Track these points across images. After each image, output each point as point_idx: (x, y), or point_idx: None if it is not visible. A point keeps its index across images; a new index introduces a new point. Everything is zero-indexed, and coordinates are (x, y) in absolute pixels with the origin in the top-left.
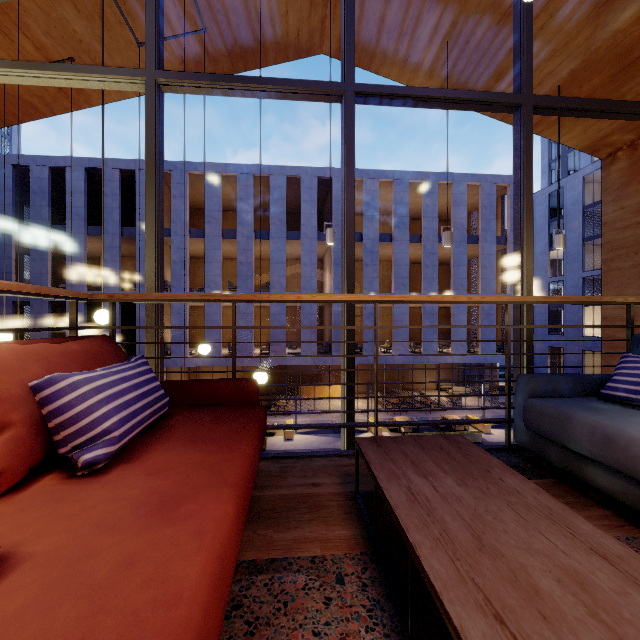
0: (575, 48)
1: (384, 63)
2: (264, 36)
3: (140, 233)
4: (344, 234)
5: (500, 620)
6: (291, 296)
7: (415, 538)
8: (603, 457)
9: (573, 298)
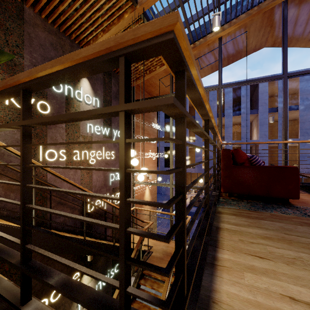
0: None
1: (297, 43)
2: (241, 51)
3: None
4: (283, 122)
5: None
6: (272, 142)
7: None
8: None
9: None
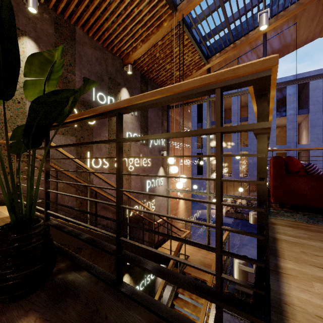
0: None
1: None
2: (289, 45)
3: (204, 125)
4: None
5: None
6: None
7: None
8: None
9: None
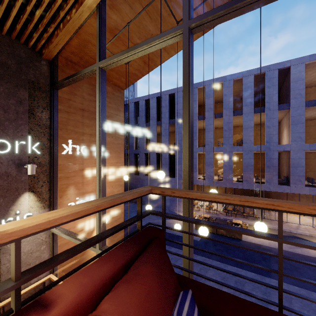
0: None
1: None
2: None
3: (176, 121)
4: None
5: None
6: None
7: None
8: None
9: None
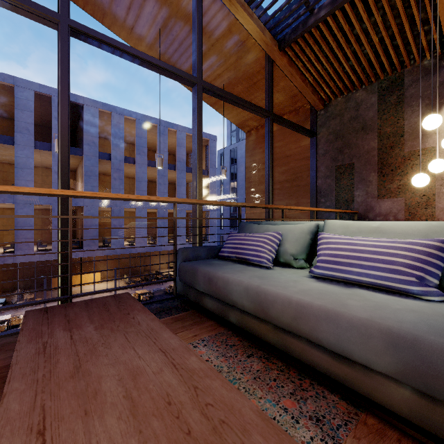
0: (229, 65)
1: (115, 23)
2: None
3: None
4: (58, 141)
5: (41, 433)
6: None
7: (12, 387)
8: (208, 291)
9: (212, 201)
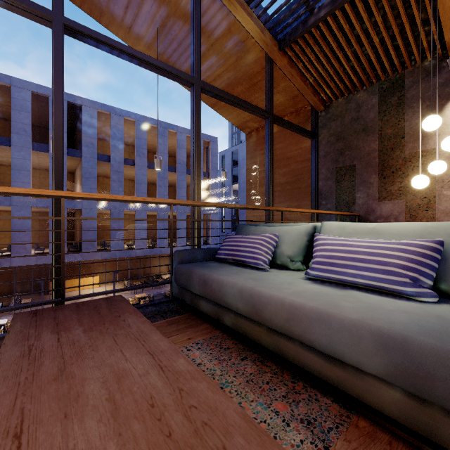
0: (229, 65)
1: (112, 22)
2: None
3: None
4: (52, 142)
5: (18, 436)
6: None
7: None
8: (203, 293)
9: (209, 203)
